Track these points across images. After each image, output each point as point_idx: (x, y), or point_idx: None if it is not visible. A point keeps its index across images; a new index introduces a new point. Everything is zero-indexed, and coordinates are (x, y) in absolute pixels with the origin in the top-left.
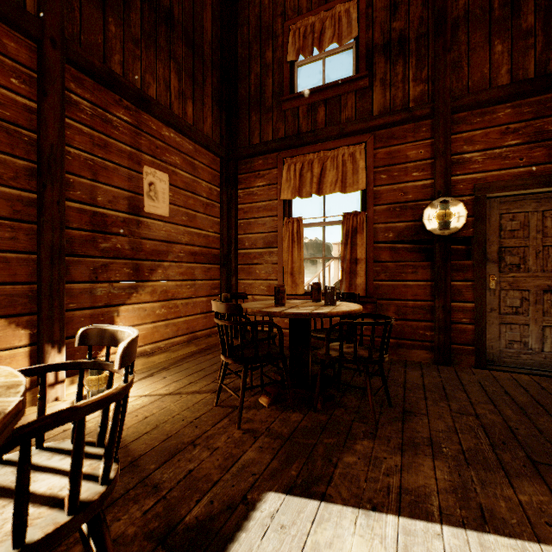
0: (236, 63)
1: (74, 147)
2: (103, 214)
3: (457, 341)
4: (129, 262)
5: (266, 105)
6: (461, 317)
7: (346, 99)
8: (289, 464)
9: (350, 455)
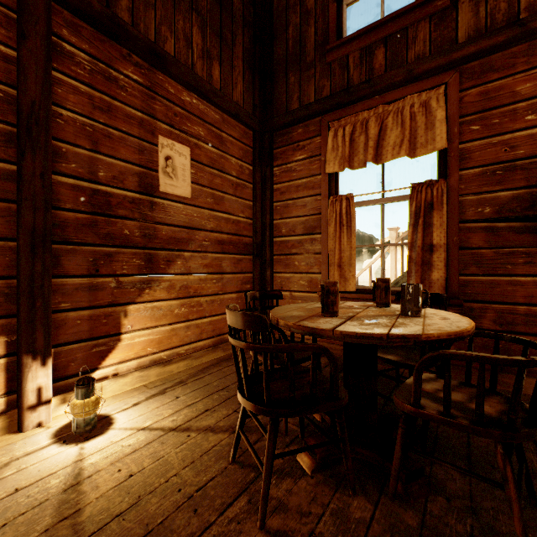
0: (271, 18)
1: (67, 109)
2: (105, 192)
3: None
4: (140, 252)
5: (307, 61)
6: None
7: (415, 31)
8: None
9: None
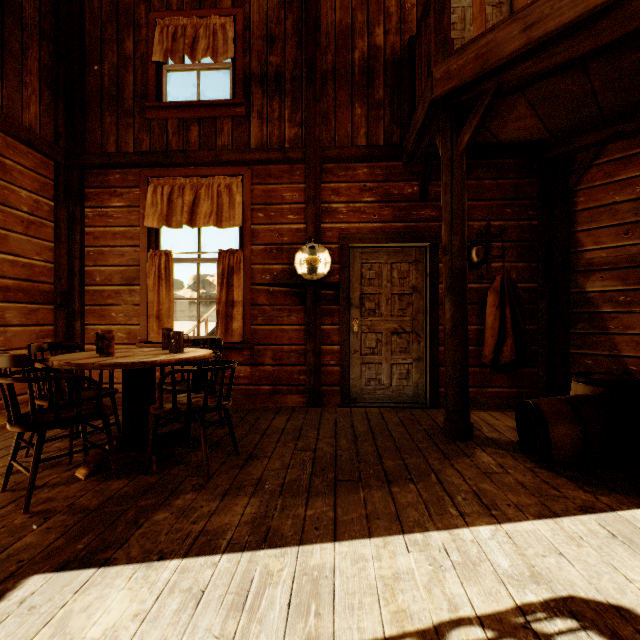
0: (83, 41)
1: None
2: None
3: (327, 383)
4: None
5: (126, 107)
6: (330, 360)
7: (222, 124)
8: (79, 538)
9: (164, 512)
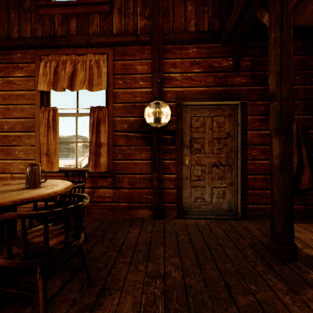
0: None
1: None
2: None
3: (167, 201)
4: None
5: (25, 6)
6: (169, 184)
7: (93, 17)
8: None
9: None
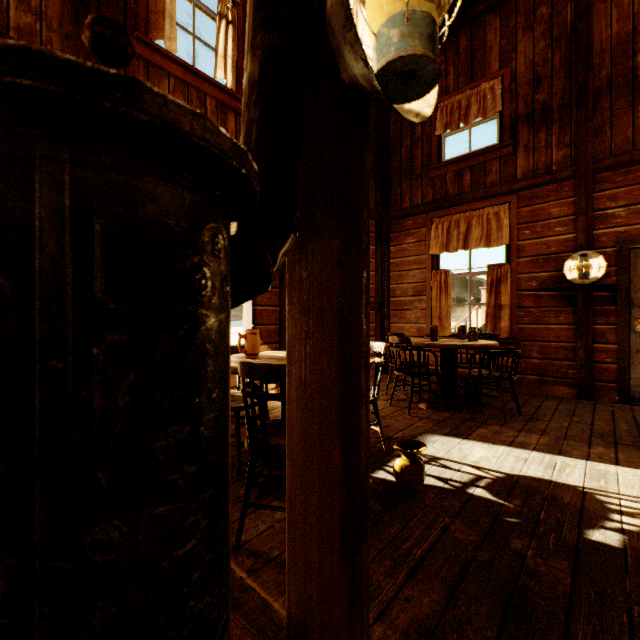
0: (389, 138)
1: None
2: None
3: (600, 379)
4: None
5: (416, 173)
6: (604, 357)
7: (490, 165)
8: (444, 429)
9: (483, 430)
